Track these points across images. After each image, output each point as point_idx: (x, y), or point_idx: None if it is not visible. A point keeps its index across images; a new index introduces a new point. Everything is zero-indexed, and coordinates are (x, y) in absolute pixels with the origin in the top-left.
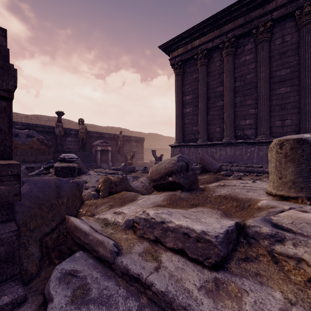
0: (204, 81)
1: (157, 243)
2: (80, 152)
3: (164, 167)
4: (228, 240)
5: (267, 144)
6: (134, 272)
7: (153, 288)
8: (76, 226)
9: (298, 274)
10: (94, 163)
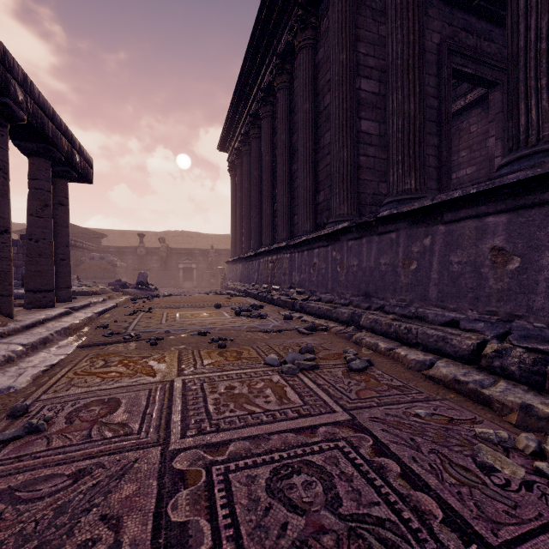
0: (239, 185)
1: None
2: (160, 270)
3: None
4: None
5: (249, 259)
6: None
7: None
8: None
9: None
10: (173, 281)
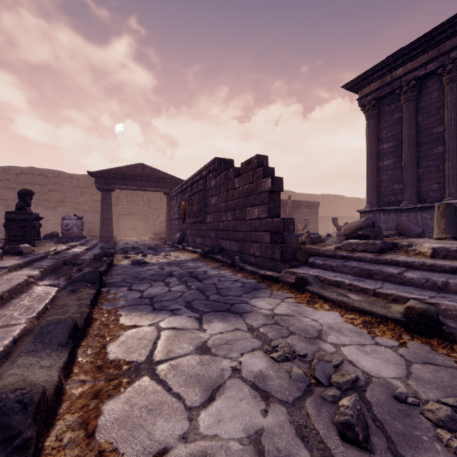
0: (412, 122)
1: (354, 251)
2: None
3: (355, 225)
4: (385, 244)
5: None
6: (345, 255)
7: (354, 256)
8: (311, 247)
9: (412, 253)
10: None
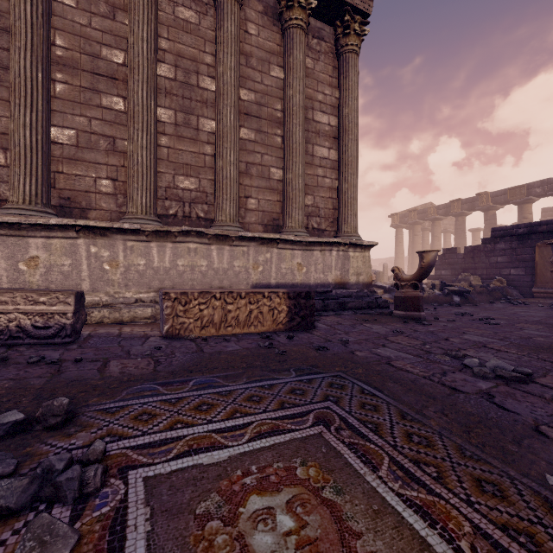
0: None
1: None
2: None
3: None
4: None
5: None
6: None
7: None
8: None
9: None
10: None
